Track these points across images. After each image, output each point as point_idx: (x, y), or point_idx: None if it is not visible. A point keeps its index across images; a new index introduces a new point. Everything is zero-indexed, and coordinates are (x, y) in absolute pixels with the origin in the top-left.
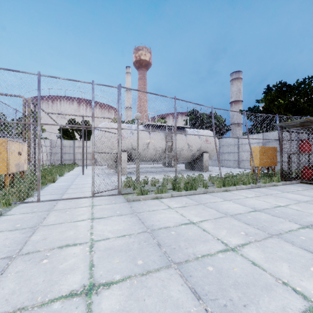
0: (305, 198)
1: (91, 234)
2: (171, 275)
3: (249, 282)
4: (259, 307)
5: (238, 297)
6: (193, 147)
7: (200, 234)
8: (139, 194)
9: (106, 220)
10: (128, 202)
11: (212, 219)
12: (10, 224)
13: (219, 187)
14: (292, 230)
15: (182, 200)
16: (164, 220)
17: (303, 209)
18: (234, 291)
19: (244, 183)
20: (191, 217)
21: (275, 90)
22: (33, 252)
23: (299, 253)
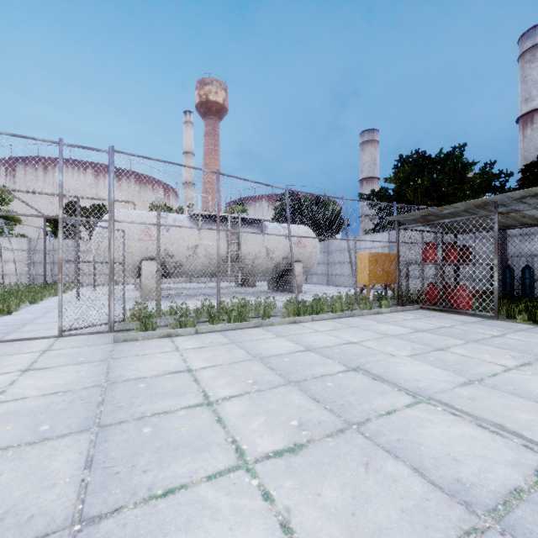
0: (400, 331)
1: (1, 392)
2: (77, 441)
3: (184, 443)
4: (164, 471)
5: (148, 461)
6: (275, 253)
7: (184, 385)
8: (142, 330)
9: (48, 372)
10: (114, 344)
11: (224, 365)
12: None
13: (287, 316)
14: (327, 375)
15: (209, 338)
16: (147, 368)
17: (378, 346)
18: (150, 455)
19: (334, 311)
20: (197, 362)
21: (411, 164)
22: None
23: (300, 403)
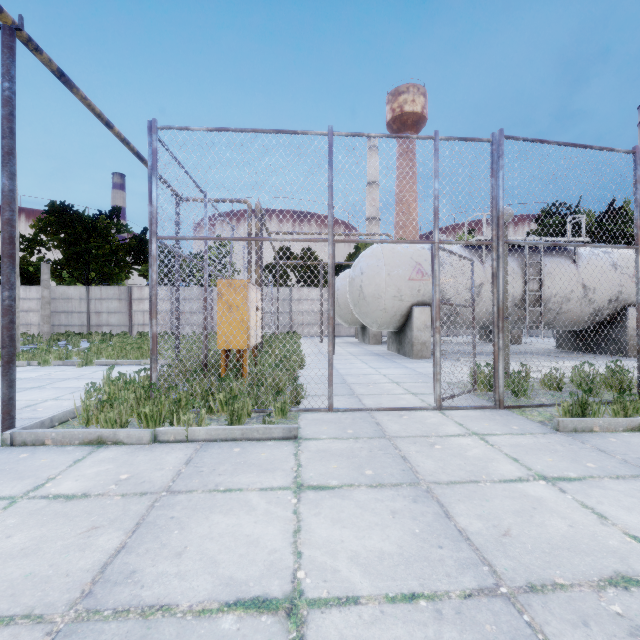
0: None
1: (636, 539)
2: None
3: None
4: None
5: None
6: (598, 293)
7: None
8: (569, 412)
9: (603, 491)
10: (565, 434)
11: None
12: (347, 466)
13: None
14: None
15: None
16: None
17: None
18: None
19: None
20: None
21: None
22: (542, 584)
23: None
